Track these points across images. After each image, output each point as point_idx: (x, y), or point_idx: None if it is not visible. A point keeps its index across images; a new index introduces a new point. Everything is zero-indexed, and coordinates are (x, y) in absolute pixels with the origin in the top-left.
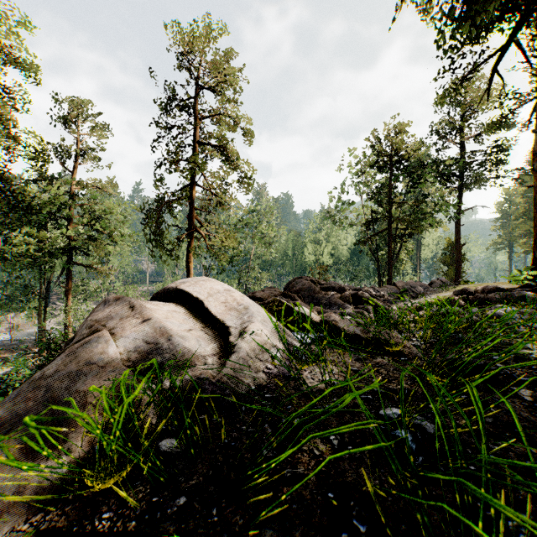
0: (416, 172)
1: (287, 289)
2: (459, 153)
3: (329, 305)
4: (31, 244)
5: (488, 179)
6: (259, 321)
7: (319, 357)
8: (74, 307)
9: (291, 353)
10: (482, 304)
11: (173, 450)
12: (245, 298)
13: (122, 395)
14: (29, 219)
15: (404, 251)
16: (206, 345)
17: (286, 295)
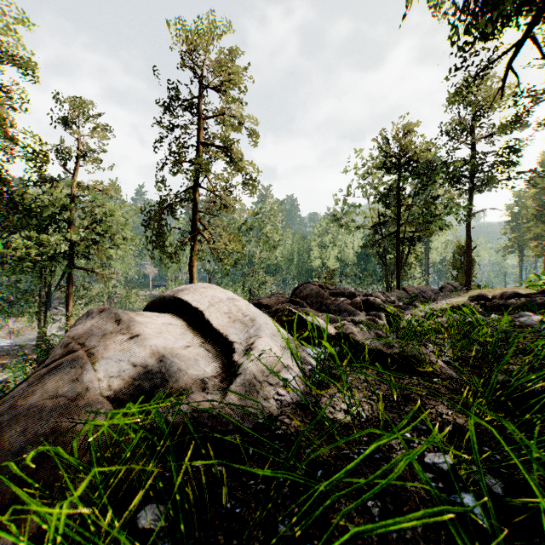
0: (425, 173)
1: (294, 294)
2: (469, 154)
3: (339, 312)
4: (31, 248)
5: (500, 180)
6: (268, 336)
7: (337, 377)
8: (75, 312)
9: (306, 375)
10: (501, 311)
11: (156, 524)
12: (251, 307)
13: (90, 446)
14: (29, 222)
15: (413, 254)
16: (206, 364)
17: (294, 302)
